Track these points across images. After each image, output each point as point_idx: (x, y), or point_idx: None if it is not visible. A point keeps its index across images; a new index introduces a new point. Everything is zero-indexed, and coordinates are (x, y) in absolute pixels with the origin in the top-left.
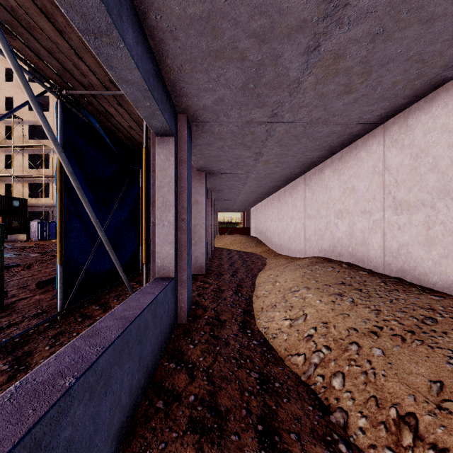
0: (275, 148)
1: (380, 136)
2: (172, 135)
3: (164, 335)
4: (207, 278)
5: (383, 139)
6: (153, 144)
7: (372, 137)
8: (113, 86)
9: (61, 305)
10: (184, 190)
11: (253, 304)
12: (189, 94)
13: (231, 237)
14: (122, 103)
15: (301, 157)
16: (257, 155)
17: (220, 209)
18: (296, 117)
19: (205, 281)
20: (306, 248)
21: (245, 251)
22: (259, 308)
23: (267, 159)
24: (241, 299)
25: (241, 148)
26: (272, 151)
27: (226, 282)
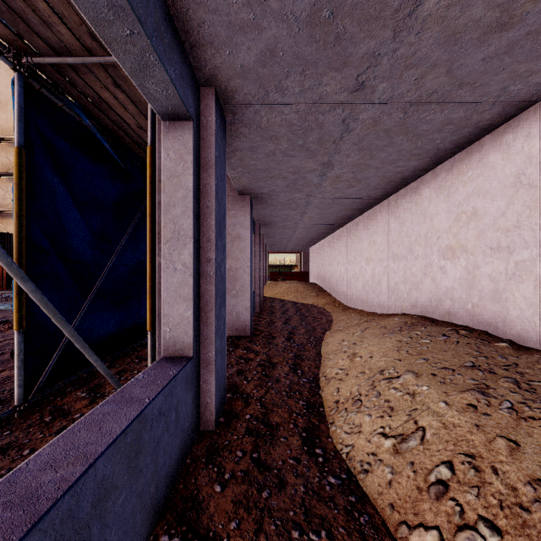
0: (352, 155)
1: (531, 123)
2: (188, 118)
3: (166, 471)
4: (253, 343)
5: (537, 127)
6: (160, 136)
7: (514, 128)
8: (99, 47)
9: (19, 395)
10: (211, 211)
11: (320, 392)
12: (215, 39)
13: (285, 284)
14: (120, 82)
15: (388, 170)
16: (324, 167)
17: (271, 248)
18: (396, 90)
19: (250, 348)
20: (391, 300)
21: (303, 303)
22: (332, 402)
23: (339, 174)
24: (302, 382)
25: (302, 156)
26: (346, 160)
27: (279, 351)
